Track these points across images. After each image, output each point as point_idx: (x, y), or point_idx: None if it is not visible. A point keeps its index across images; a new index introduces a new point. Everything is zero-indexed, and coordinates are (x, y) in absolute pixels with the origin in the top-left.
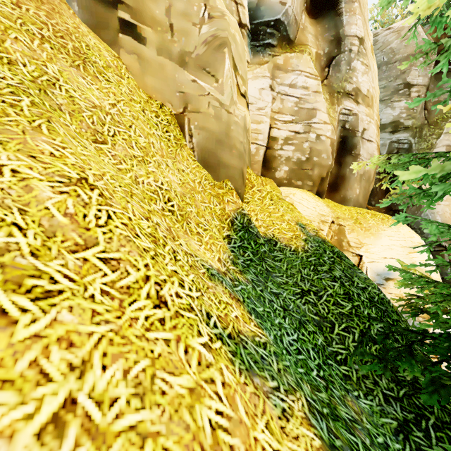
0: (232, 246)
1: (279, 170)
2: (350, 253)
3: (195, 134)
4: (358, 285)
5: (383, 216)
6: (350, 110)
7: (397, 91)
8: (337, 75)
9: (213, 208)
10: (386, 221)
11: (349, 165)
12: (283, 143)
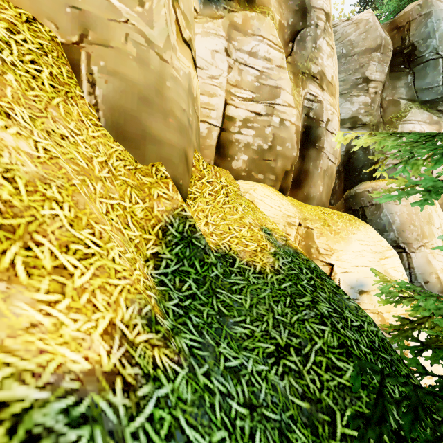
0: (161, 272)
1: (236, 158)
2: (320, 262)
3: (100, 81)
4: (352, 324)
5: (349, 217)
6: (315, 96)
7: (356, 85)
8: (302, 53)
9: (130, 207)
10: (354, 223)
11: (312, 159)
12: (242, 125)
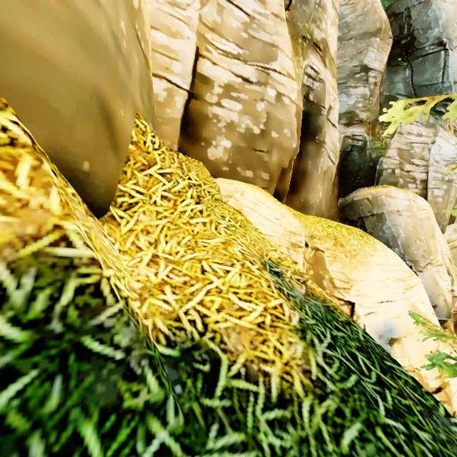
0: None
1: (214, 144)
2: (336, 300)
3: None
4: None
5: (359, 231)
6: (317, 73)
7: (353, 73)
8: (303, 8)
9: None
10: (367, 240)
11: (311, 155)
12: (222, 93)
